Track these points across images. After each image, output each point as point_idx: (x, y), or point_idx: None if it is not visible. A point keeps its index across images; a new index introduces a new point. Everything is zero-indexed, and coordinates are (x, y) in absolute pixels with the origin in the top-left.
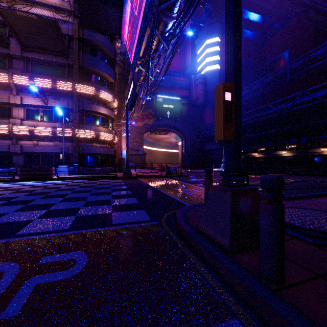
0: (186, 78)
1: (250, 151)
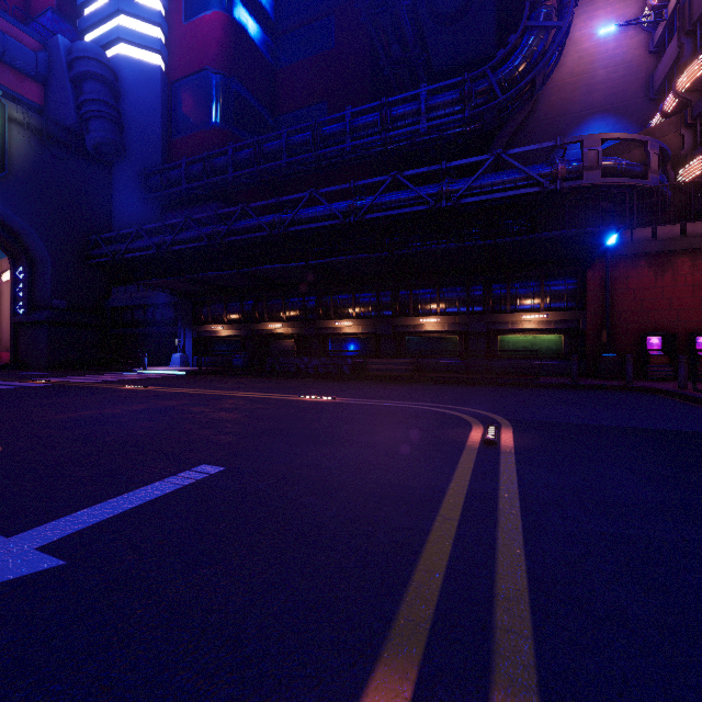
0: (34, 36)
1: (261, 317)
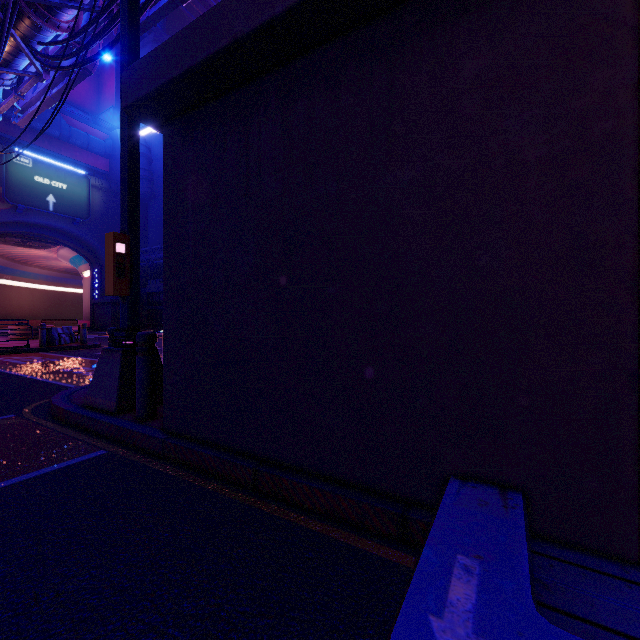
0: (104, 131)
1: None
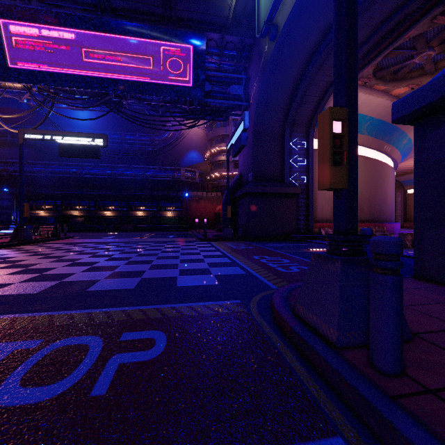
0: None
1: (66, 208)
